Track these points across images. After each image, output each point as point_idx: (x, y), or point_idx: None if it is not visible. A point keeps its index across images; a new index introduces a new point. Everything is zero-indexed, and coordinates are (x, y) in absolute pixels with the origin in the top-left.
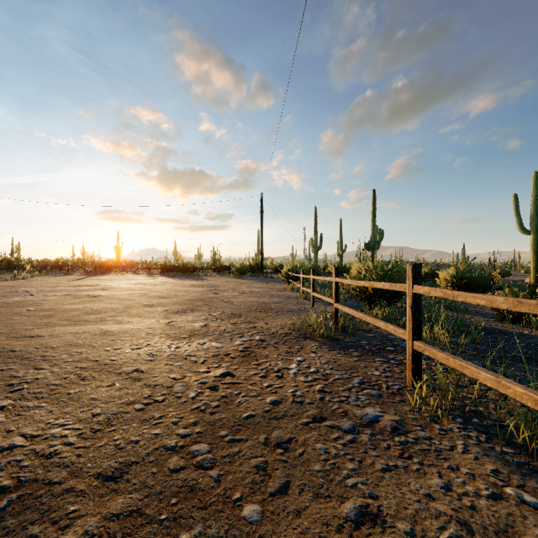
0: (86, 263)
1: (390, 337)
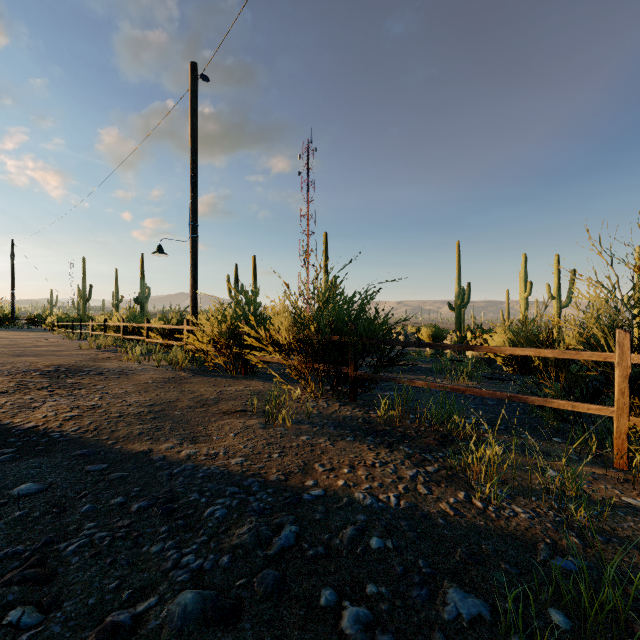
0: None
1: None
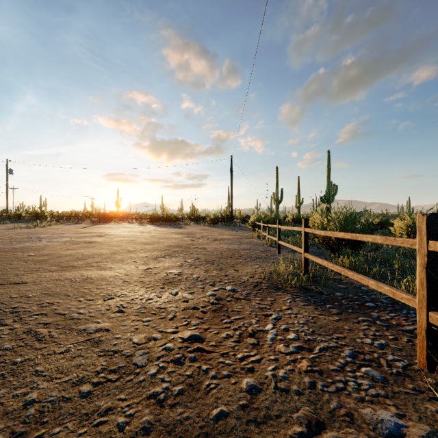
0: (93, 214)
1: (363, 289)
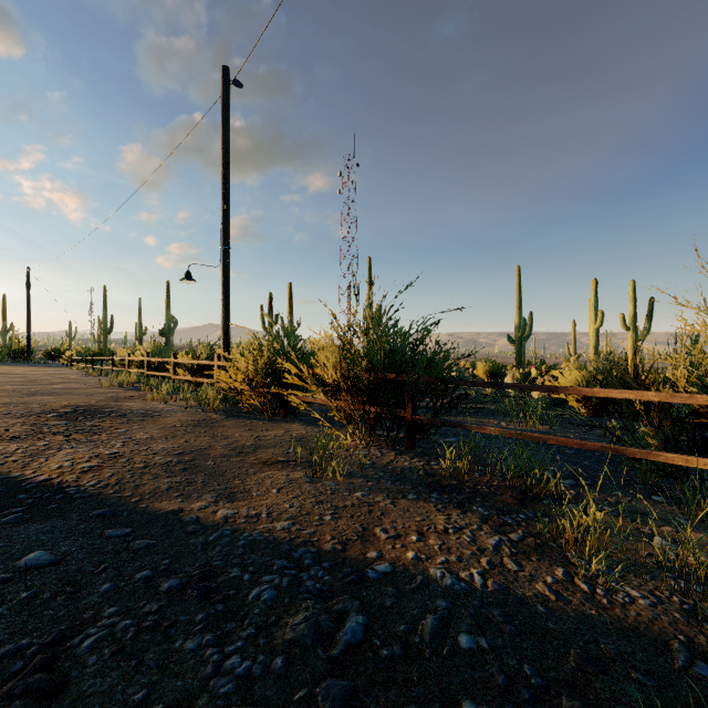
0: None
1: None
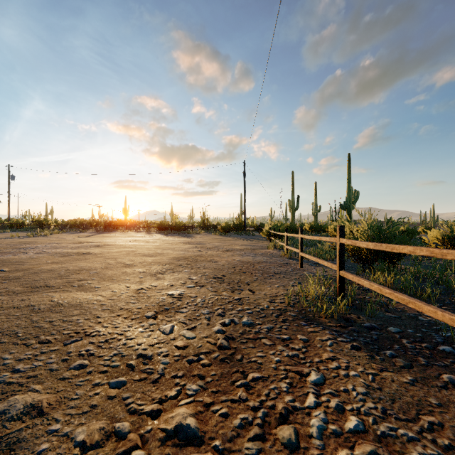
0: (99, 222)
1: (421, 319)
